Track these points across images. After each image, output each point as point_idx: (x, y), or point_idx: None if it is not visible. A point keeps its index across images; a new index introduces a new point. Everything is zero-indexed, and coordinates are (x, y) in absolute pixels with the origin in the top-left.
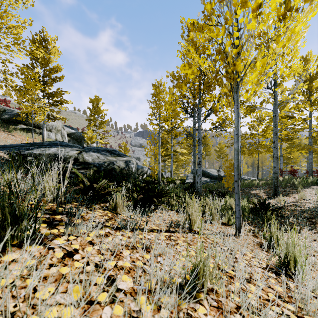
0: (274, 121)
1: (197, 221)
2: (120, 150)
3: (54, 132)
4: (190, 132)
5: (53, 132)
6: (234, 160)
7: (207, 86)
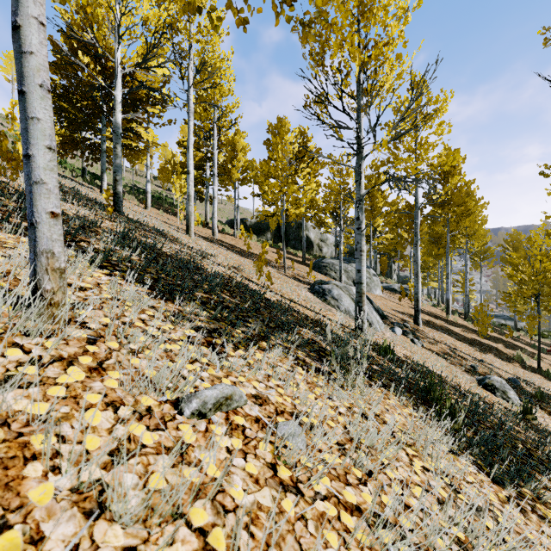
0: None
1: None
2: None
3: None
4: None
5: None
6: None
7: None
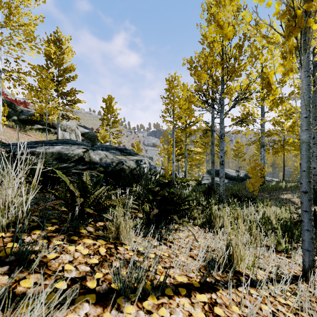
0: (314, 112)
1: (245, 258)
2: (133, 149)
3: (68, 132)
4: (211, 126)
5: (68, 132)
6: (302, 158)
7: (233, 70)
